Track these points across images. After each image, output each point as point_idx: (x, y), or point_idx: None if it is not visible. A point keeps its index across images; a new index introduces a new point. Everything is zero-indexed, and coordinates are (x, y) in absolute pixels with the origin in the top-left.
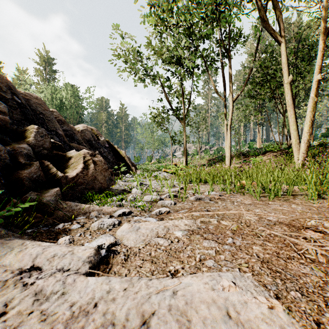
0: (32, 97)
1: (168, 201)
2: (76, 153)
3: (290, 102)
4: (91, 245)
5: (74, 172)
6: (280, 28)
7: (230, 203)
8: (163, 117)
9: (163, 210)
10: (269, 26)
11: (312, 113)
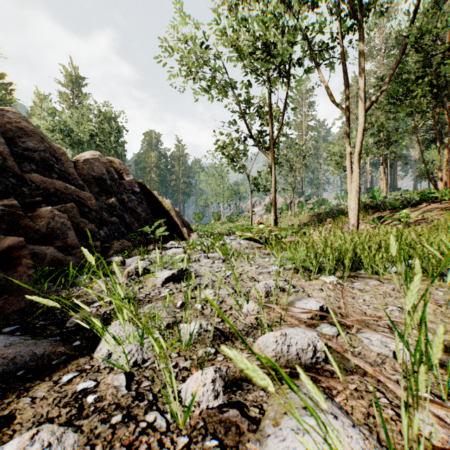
0: None
1: None
2: None
3: None
4: None
5: None
6: None
7: None
8: (237, 148)
9: None
10: None
11: None
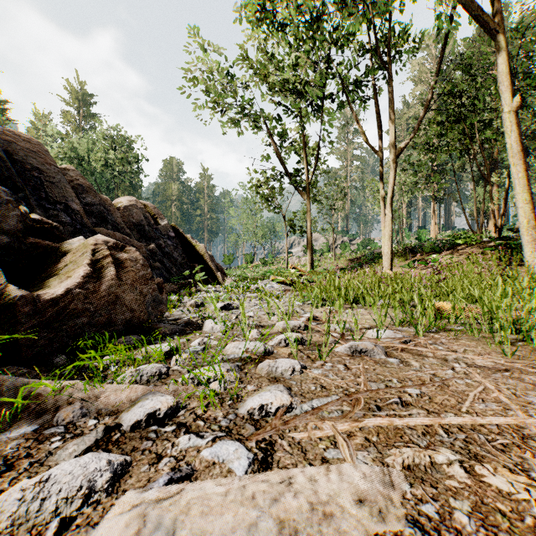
0: (20, 139)
1: (285, 362)
2: (80, 244)
3: (516, 147)
4: None
5: (64, 285)
6: (495, 8)
7: (440, 365)
8: (272, 187)
9: (273, 404)
10: (474, 4)
11: None
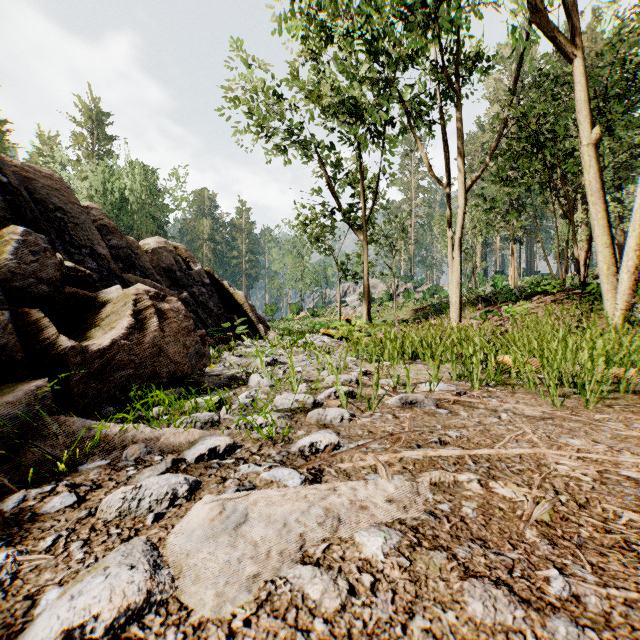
0: (41, 175)
1: (334, 411)
2: (120, 293)
3: (596, 184)
4: (43, 627)
5: (108, 337)
6: (572, 28)
7: (488, 415)
8: (323, 226)
9: (322, 442)
10: (549, 23)
11: None
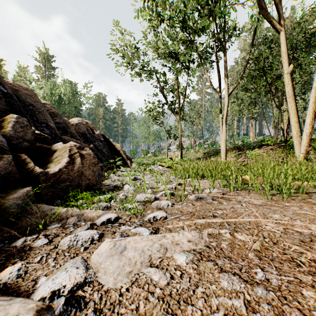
0: (22, 88)
1: (164, 202)
2: (62, 146)
3: (291, 93)
4: (42, 291)
5: (57, 167)
6: (280, 17)
7: (236, 203)
8: (159, 112)
9: (159, 216)
10: (268, 14)
11: (315, 104)
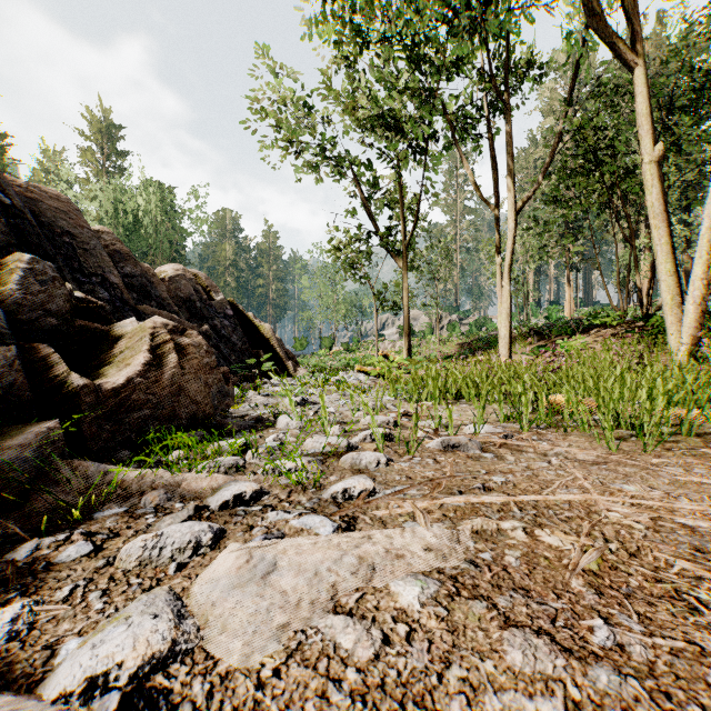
0: (47, 196)
1: (369, 454)
2: (135, 327)
3: (659, 206)
4: (65, 676)
5: (123, 374)
6: (633, 33)
7: (537, 459)
8: (358, 251)
9: (356, 488)
10: (608, 29)
11: None
